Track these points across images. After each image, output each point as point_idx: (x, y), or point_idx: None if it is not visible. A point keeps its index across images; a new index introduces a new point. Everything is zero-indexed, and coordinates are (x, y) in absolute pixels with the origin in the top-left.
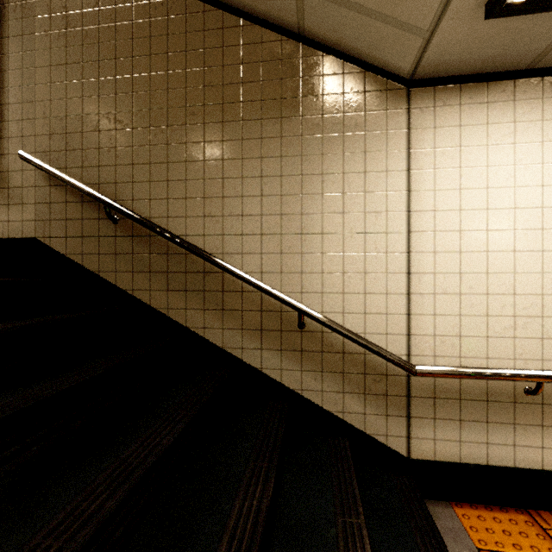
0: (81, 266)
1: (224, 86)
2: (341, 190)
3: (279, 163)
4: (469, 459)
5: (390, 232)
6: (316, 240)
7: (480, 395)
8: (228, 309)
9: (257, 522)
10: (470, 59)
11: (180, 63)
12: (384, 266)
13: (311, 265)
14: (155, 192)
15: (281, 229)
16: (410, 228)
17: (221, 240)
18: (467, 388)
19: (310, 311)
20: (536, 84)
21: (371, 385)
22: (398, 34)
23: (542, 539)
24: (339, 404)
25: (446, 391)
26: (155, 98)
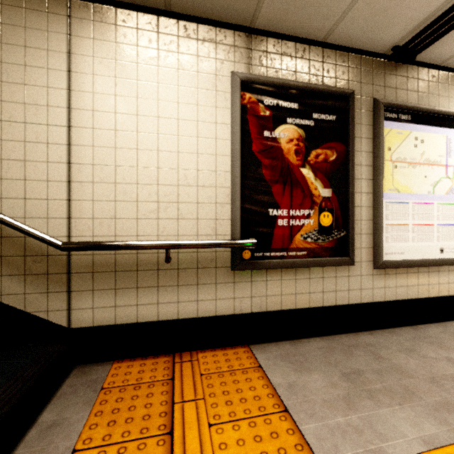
0: None
1: None
2: None
3: None
4: (123, 320)
5: (51, 125)
6: None
7: (132, 266)
8: None
9: None
10: None
11: None
12: (45, 156)
13: None
14: None
15: None
16: (71, 124)
17: None
18: (121, 261)
19: None
20: (174, 24)
21: (32, 266)
22: None
23: (165, 370)
24: None
25: (103, 265)
26: None
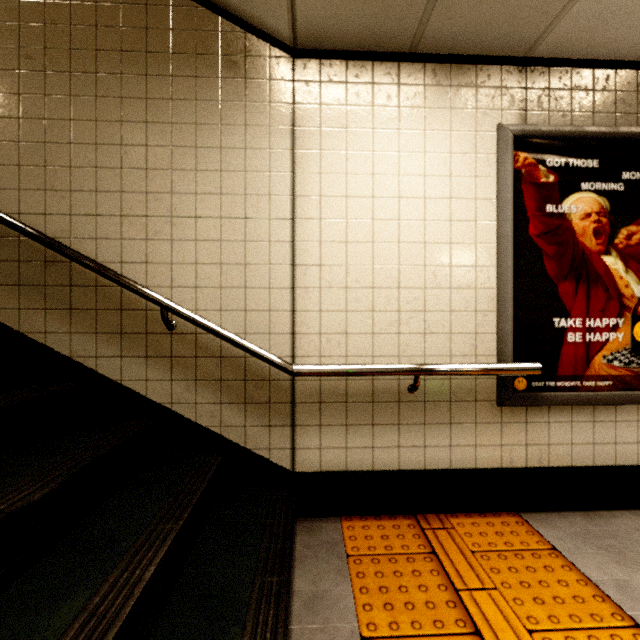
0: None
1: (73, 27)
2: (219, 167)
3: (144, 130)
4: (355, 466)
5: (273, 218)
6: (189, 224)
7: (366, 396)
8: (77, 308)
9: None
10: (348, 31)
11: None
12: (267, 257)
13: (183, 254)
14: None
15: (146, 210)
16: (295, 215)
17: (68, 221)
18: (353, 390)
19: (173, 306)
20: (419, 70)
21: (252, 393)
22: None
23: (416, 538)
24: (216, 418)
25: (332, 394)
26: None
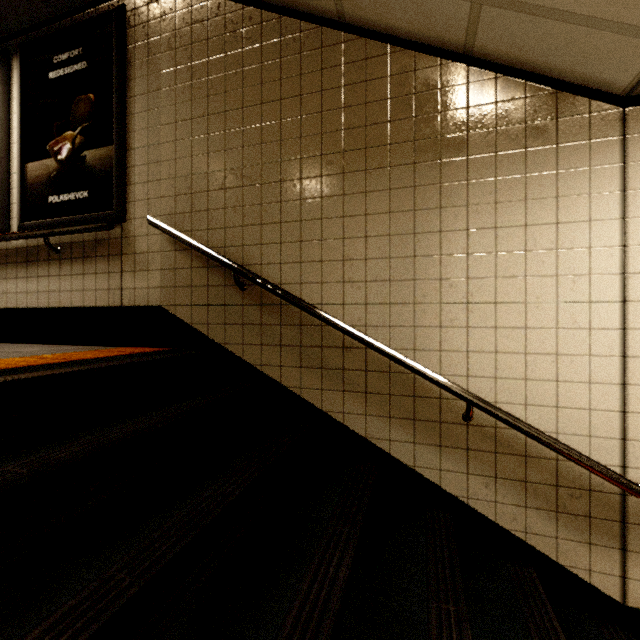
0: (206, 337)
1: (368, 127)
2: (523, 247)
3: (438, 216)
4: None
5: (595, 301)
6: (487, 311)
7: None
8: (372, 392)
9: None
10: None
11: (315, 105)
12: (585, 347)
13: (481, 342)
14: (286, 255)
15: (440, 297)
16: (627, 297)
17: (363, 310)
18: None
19: (483, 403)
20: None
21: (566, 502)
22: (621, 42)
23: None
24: (519, 522)
25: None
26: (286, 148)
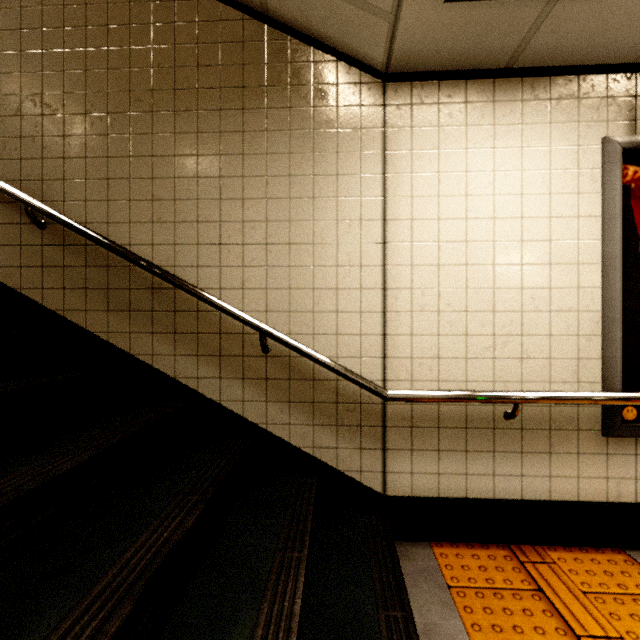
0: None
1: (176, 69)
2: (311, 194)
3: (241, 162)
4: (448, 492)
5: (364, 243)
6: (282, 251)
7: (459, 422)
8: (181, 332)
9: (160, 552)
10: (445, 52)
11: (123, 38)
12: (358, 281)
13: (277, 280)
14: (92, 192)
15: (243, 239)
16: (386, 239)
17: (172, 250)
18: (445, 415)
19: (272, 331)
20: (516, 85)
21: (344, 416)
22: (364, 17)
23: (517, 572)
24: (308, 439)
25: (424, 418)
26: (92, 79)
